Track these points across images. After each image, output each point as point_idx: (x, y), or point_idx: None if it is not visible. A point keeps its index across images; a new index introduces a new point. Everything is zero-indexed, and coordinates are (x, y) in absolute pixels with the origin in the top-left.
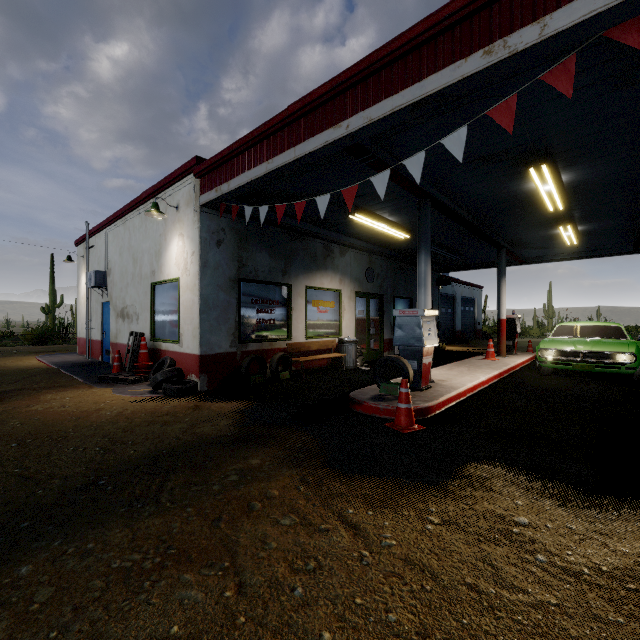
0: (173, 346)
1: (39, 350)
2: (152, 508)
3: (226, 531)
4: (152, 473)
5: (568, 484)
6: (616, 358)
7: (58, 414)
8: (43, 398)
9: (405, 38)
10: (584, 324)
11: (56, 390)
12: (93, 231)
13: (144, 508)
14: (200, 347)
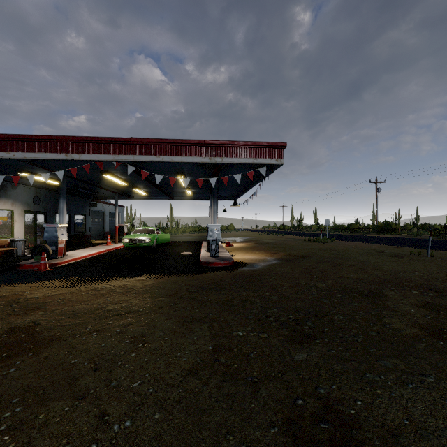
0: None
1: None
2: None
3: None
4: None
5: (90, 272)
6: (146, 241)
7: None
8: None
9: (39, 137)
10: (144, 228)
11: None
12: None
13: None
14: None
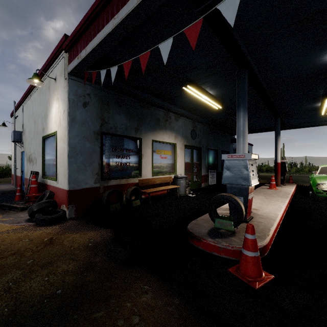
0: (53, 182)
1: None
2: None
3: None
4: None
5: None
6: None
7: None
8: None
9: None
10: None
11: None
12: (16, 106)
13: None
14: (68, 184)
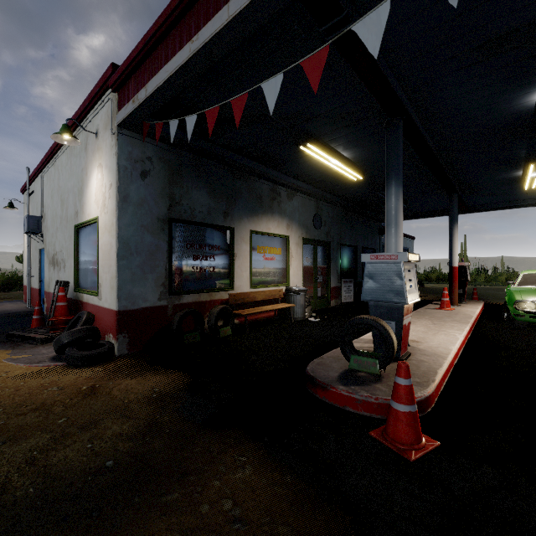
0: (93, 298)
1: None
2: None
3: None
4: None
5: None
6: None
7: None
8: None
9: None
10: None
11: None
12: (32, 176)
13: None
14: (118, 301)
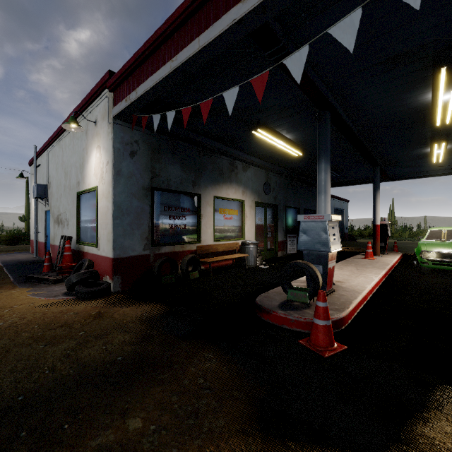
0: (92, 249)
1: (3, 249)
2: None
3: None
4: None
5: None
6: None
7: None
8: None
9: None
10: None
11: None
12: (39, 152)
13: None
14: (113, 250)
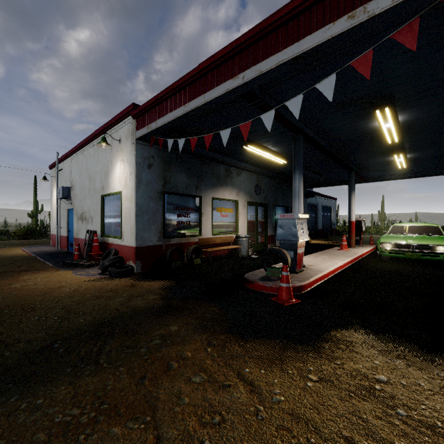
0: (117, 240)
1: (24, 243)
2: (92, 368)
3: (149, 388)
4: (95, 338)
5: (413, 347)
6: (436, 249)
7: (31, 290)
8: (21, 278)
9: (287, 9)
10: (412, 224)
11: (32, 272)
12: (61, 159)
13: (86, 368)
14: (136, 241)
